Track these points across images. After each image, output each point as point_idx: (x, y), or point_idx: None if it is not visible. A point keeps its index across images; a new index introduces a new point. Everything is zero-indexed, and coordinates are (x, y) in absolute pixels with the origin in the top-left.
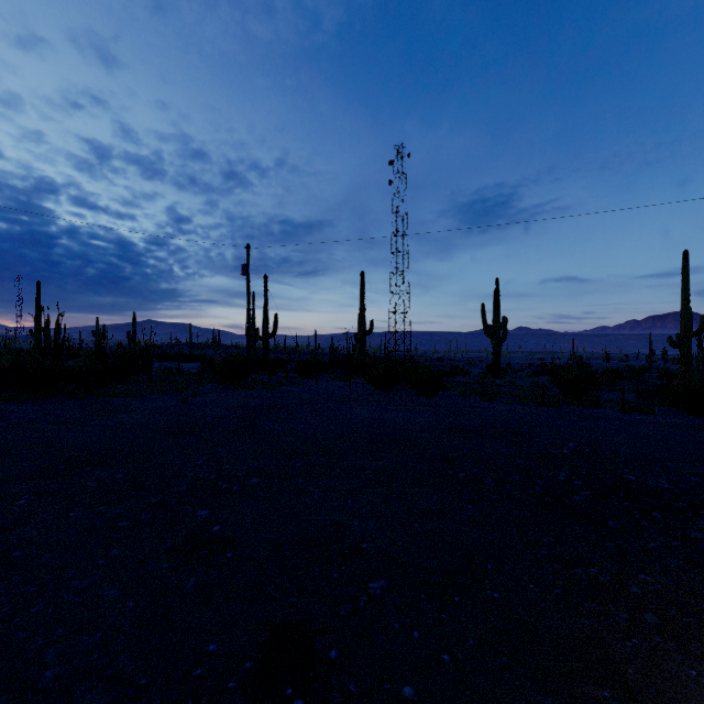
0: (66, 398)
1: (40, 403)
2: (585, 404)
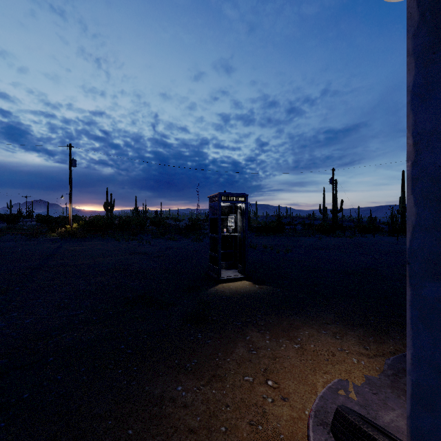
0: (274, 236)
1: (270, 237)
2: None
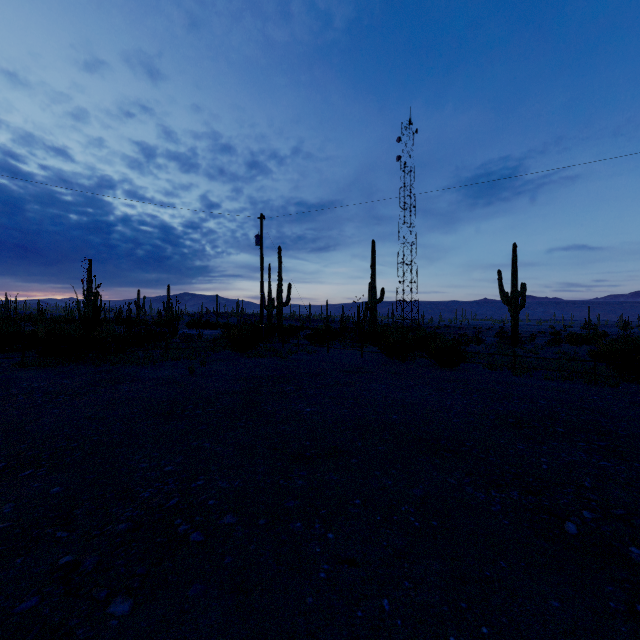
0: (84, 365)
1: (57, 369)
2: None
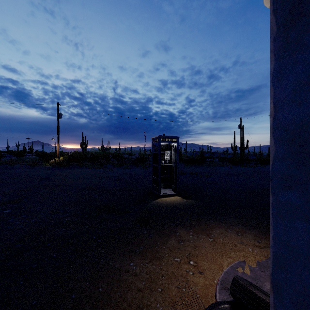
0: (198, 166)
1: (195, 166)
2: None
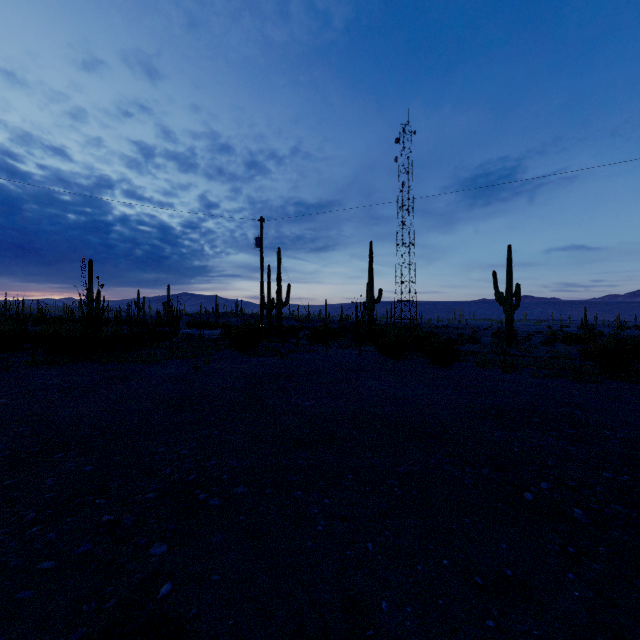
0: (92, 363)
1: (66, 368)
2: (632, 379)
